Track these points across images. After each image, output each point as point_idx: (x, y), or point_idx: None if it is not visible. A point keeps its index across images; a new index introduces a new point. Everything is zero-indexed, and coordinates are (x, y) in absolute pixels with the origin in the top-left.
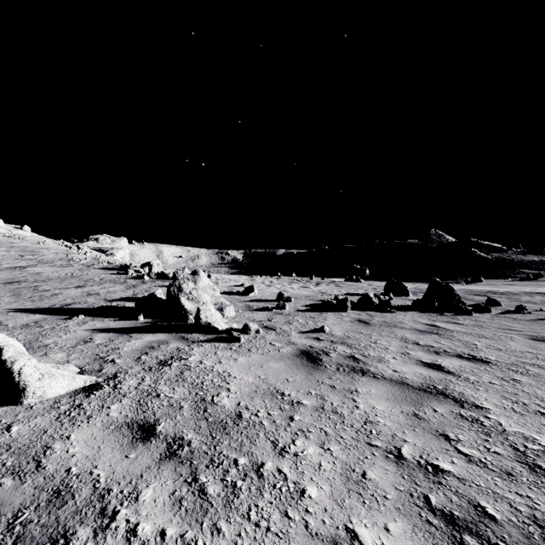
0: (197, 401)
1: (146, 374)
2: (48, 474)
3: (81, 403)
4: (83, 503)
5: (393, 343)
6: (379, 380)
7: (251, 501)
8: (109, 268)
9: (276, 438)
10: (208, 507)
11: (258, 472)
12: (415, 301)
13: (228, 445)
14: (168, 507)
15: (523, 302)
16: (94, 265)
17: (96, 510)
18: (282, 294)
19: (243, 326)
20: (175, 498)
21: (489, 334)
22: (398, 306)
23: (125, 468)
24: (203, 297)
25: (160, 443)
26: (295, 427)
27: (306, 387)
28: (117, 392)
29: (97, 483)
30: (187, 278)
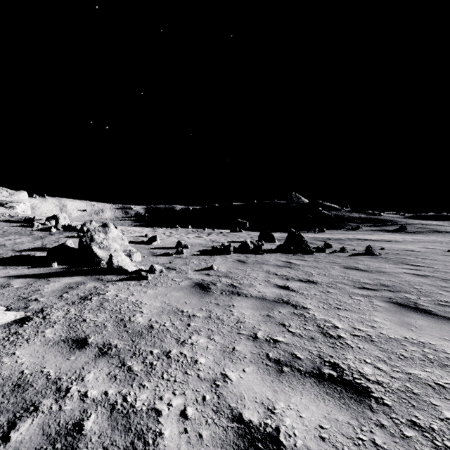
0: (117, 321)
1: (70, 307)
2: (5, 377)
3: (16, 331)
4: (42, 388)
5: (261, 275)
6: (248, 298)
7: (163, 370)
8: (11, 221)
9: (178, 337)
10: (135, 376)
11: (167, 355)
12: (278, 245)
13: (145, 344)
14: (107, 381)
15: (346, 245)
16: None
17: (53, 389)
18: (180, 242)
19: (150, 267)
20: (111, 375)
21: (321, 266)
22: (267, 249)
23: (69, 365)
24: (113, 246)
25: (93, 348)
26: (192, 329)
27: (199, 306)
28: (48, 321)
29: (49, 376)
30: (98, 229)
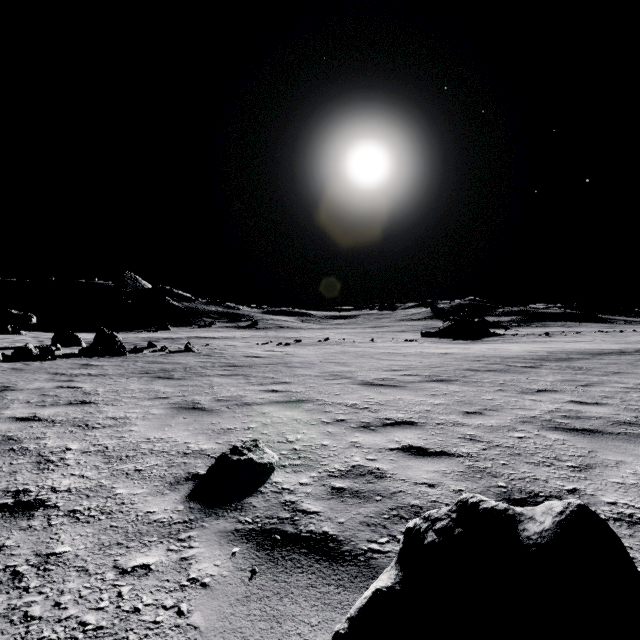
0: None
1: None
2: None
3: None
4: None
5: (44, 376)
6: (25, 390)
7: None
8: None
9: None
10: None
11: None
12: (82, 349)
13: None
14: None
15: (177, 344)
16: None
17: None
18: None
19: None
20: None
21: (125, 364)
22: (64, 355)
23: None
24: None
25: None
26: None
27: None
28: None
29: None
30: None
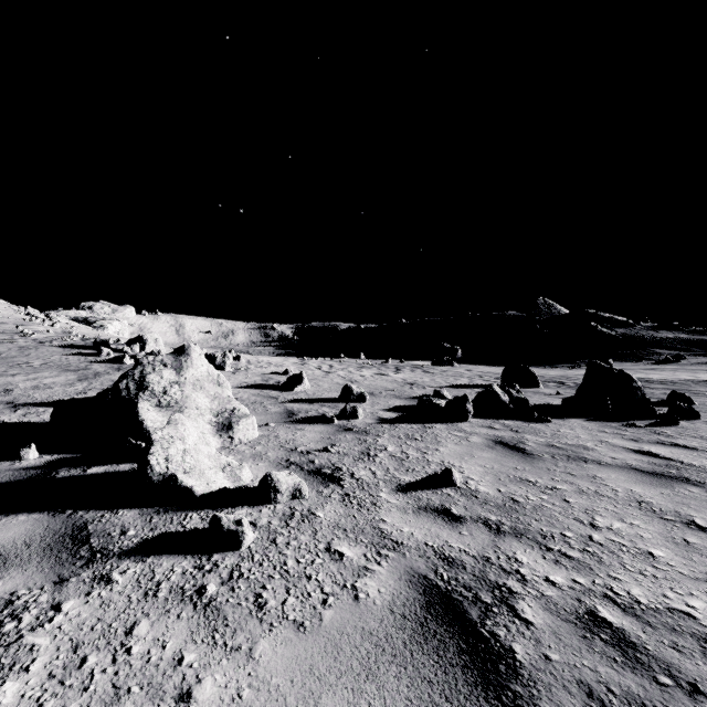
0: None
1: None
2: None
3: None
4: None
5: (640, 526)
6: None
7: None
8: (76, 346)
9: None
10: None
11: None
12: (568, 398)
13: None
14: None
15: None
16: (55, 341)
17: None
18: (349, 388)
19: (261, 483)
20: None
21: None
22: (539, 406)
23: None
24: (192, 400)
25: None
26: None
27: None
28: None
29: None
30: (163, 361)
